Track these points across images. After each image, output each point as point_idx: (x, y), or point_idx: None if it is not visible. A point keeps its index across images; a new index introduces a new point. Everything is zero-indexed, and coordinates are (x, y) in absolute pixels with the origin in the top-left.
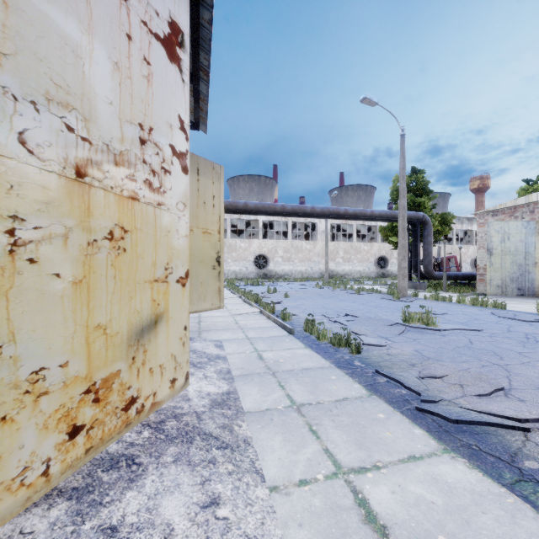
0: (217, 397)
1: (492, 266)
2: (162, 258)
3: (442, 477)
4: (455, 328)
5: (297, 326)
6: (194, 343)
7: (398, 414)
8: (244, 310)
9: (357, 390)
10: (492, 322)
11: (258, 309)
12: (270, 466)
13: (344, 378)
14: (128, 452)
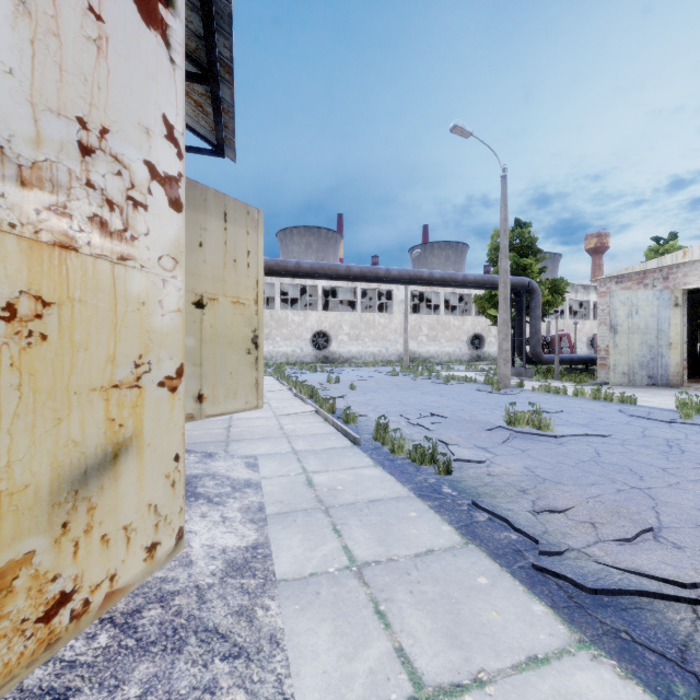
0: (237, 556)
1: (616, 348)
2: (130, 349)
3: (582, 698)
4: (575, 434)
5: (365, 432)
6: (216, 462)
7: (508, 577)
8: (294, 408)
9: (447, 535)
10: (621, 424)
11: (313, 407)
12: (309, 688)
13: (429, 515)
14: (60, 684)
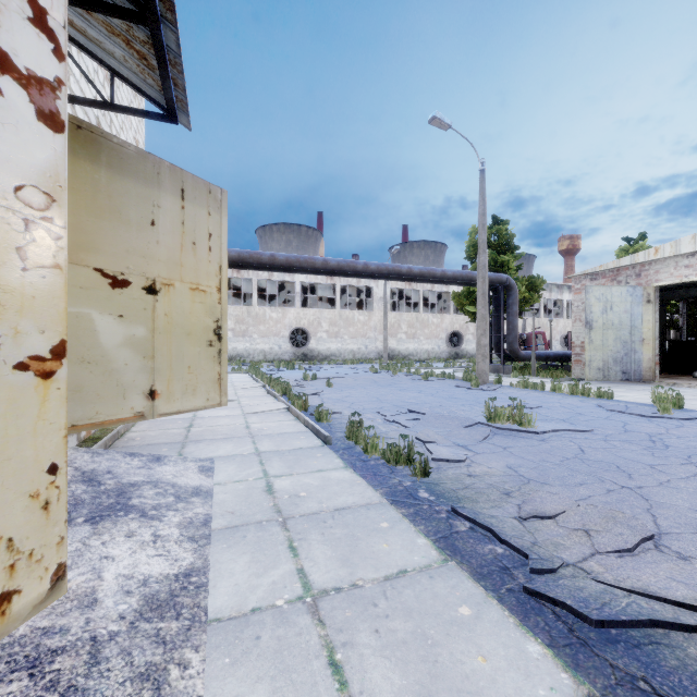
0: (161, 589)
1: (592, 343)
2: None
3: None
4: (557, 429)
5: (338, 430)
6: (163, 466)
7: (495, 605)
8: (264, 406)
9: (423, 551)
10: (601, 419)
11: (285, 404)
12: None
13: (402, 526)
14: None
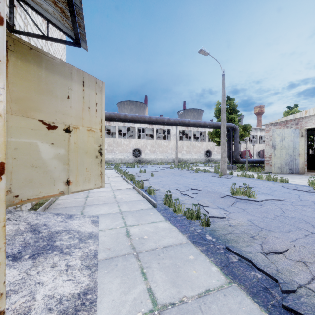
0: (69, 305)
1: (275, 156)
2: None
3: None
4: (267, 199)
5: (159, 199)
6: (73, 220)
7: None
8: (122, 186)
9: (216, 275)
10: (286, 193)
11: (132, 185)
12: None
13: (201, 258)
14: None
